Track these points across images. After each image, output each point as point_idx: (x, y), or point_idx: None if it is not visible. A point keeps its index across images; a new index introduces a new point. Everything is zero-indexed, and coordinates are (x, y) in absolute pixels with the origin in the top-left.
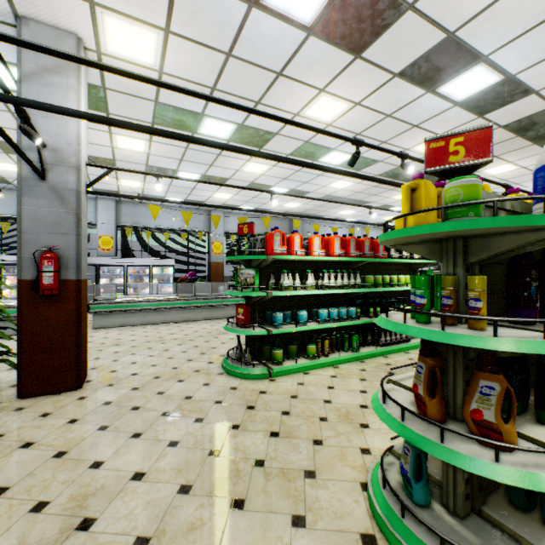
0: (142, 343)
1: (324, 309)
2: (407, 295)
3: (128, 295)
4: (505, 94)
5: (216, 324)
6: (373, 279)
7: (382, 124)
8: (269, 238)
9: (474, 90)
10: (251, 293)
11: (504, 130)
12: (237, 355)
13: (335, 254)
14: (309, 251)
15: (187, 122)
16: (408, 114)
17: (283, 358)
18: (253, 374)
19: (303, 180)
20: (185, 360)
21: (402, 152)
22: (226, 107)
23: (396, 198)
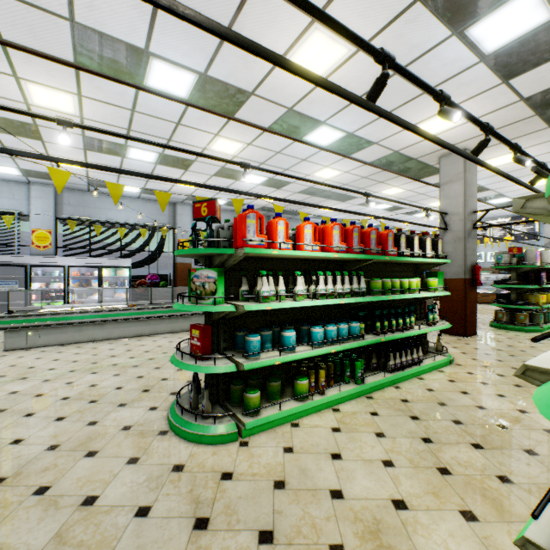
0: (62, 374)
1: (319, 327)
2: (413, 303)
3: (71, 302)
4: (545, 45)
5: (177, 339)
6: (380, 284)
7: (387, 86)
8: (239, 221)
9: (511, 36)
10: (211, 307)
11: (524, 105)
12: (190, 400)
13: (334, 248)
14: (299, 243)
15: (127, 64)
16: (421, 71)
17: (261, 401)
18: (213, 435)
19: (284, 165)
20: (114, 405)
21: (443, 91)
22: (180, 41)
23: (384, 193)
